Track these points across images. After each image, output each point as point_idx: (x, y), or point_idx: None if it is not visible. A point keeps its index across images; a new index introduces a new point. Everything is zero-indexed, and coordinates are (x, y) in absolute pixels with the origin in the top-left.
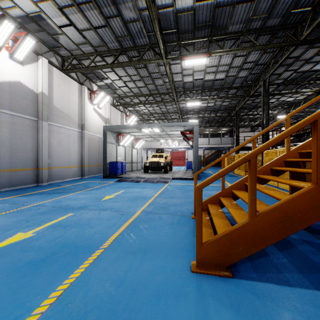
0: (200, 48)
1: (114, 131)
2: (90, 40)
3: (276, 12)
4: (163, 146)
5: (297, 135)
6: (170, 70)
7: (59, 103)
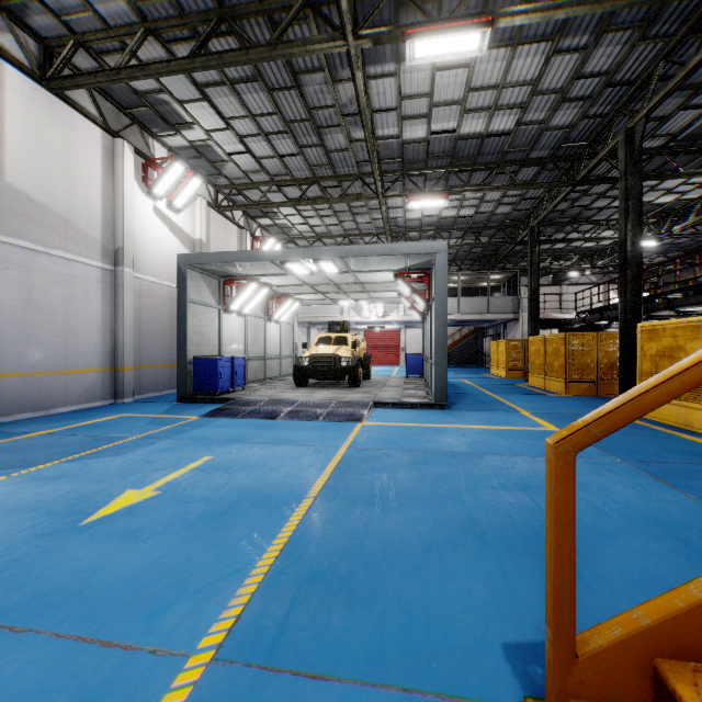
0: (462, 5)
1: (212, 270)
2: None
3: None
4: (348, 317)
5: (696, 287)
6: (367, 98)
7: (32, 179)
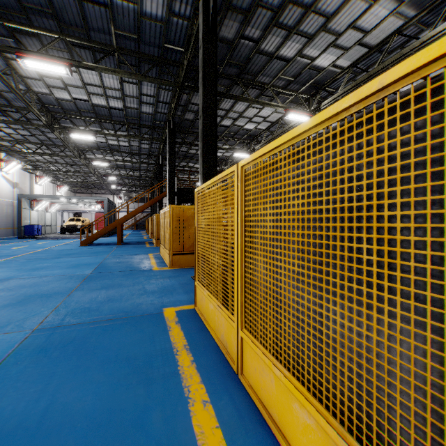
0: (104, 156)
1: (29, 198)
2: (14, 136)
3: (143, 151)
4: (84, 208)
5: None
6: (86, 157)
7: None
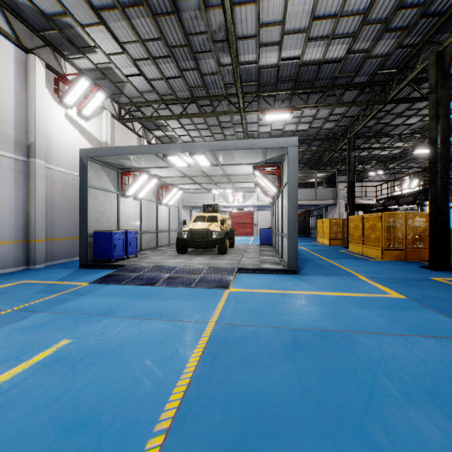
0: None
1: (110, 163)
2: None
3: None
4: (218, 202)
5: None
6: (233, 24)
7: None
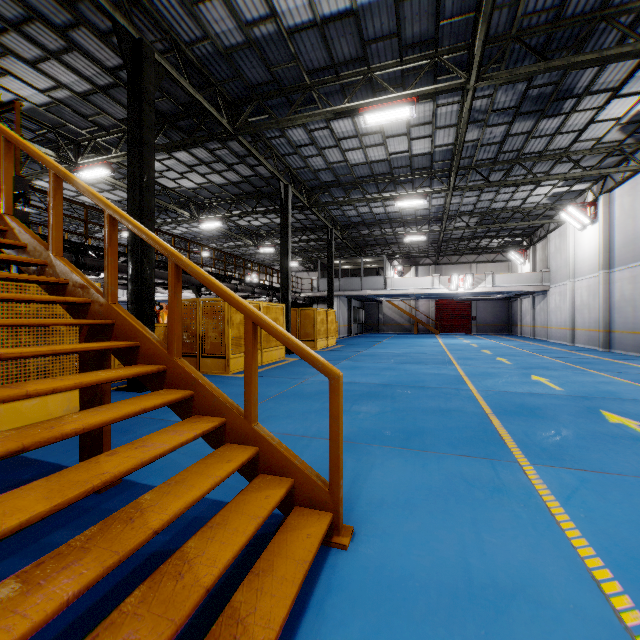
0: None
1: None
2: None
3: None
4: None
5: None
6: None
7: None
